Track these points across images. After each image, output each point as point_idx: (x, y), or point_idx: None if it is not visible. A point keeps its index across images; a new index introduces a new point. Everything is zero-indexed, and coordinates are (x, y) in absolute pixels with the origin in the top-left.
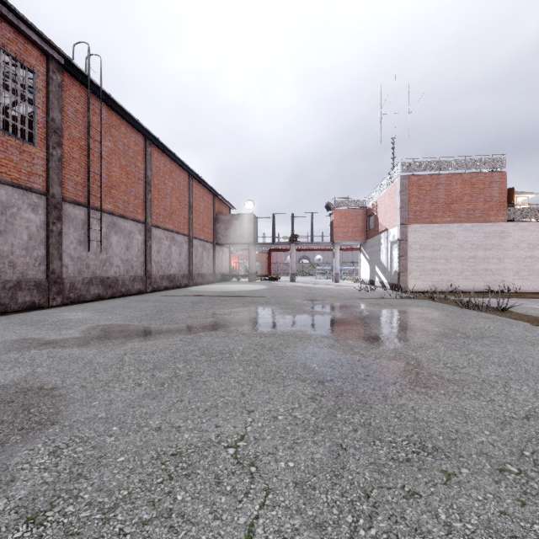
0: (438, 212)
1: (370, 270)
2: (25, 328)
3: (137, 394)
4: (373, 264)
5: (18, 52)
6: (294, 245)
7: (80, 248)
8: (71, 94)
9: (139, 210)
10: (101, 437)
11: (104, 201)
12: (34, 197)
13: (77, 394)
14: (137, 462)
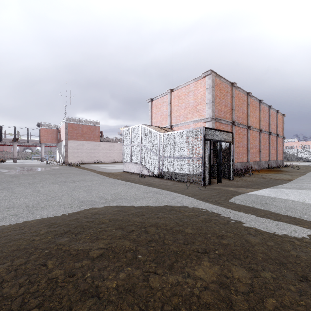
0: (79, 137)
1: (59, 156)
2: None
3: None
4: (60, 153)
5: None
6: (16, 143)
7: None
8: None
9: None
10: None
11: None
12: None
13: None
14: None
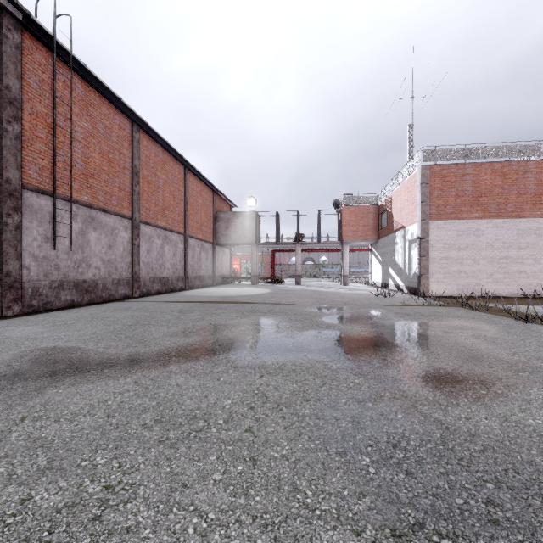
0: (464, 206)
1: (383, 272)
2: None
3: None
4: (386, 265)
5: None
6: (299, 245)
7: (47, 245)
8: (34, 60)
9: (124, 203)
10: None
11: (80, 191)
12: None
13: None
14: None
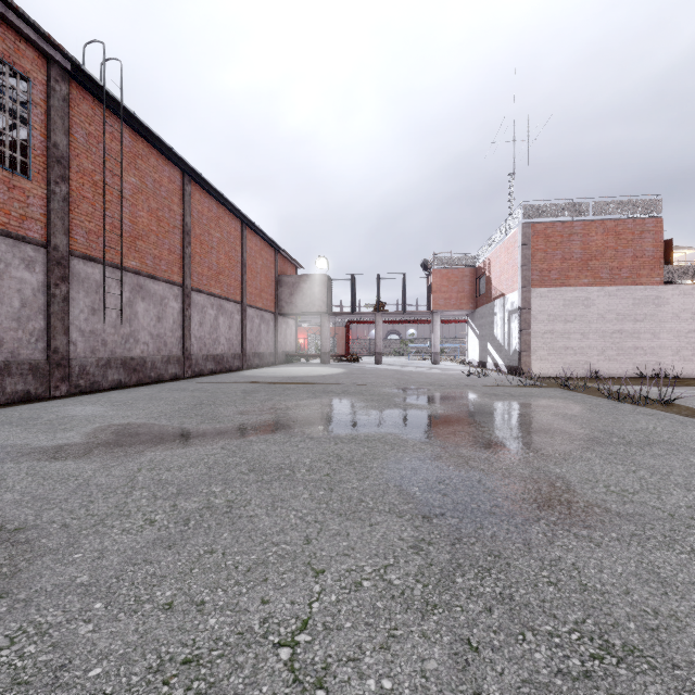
0: (572, 272)
1: (481, 349)
2: (7, 430)
3: (145, 539)
4: (484, 340)
5: (7, 52)
6: (380, 316)
7: (93, 318)
8: (81, 112)
9: (175, 268)
10: (71, 624)
11: (127, 256)
12: (30, 249)
13: (52, 539)
14: (122, 679)
